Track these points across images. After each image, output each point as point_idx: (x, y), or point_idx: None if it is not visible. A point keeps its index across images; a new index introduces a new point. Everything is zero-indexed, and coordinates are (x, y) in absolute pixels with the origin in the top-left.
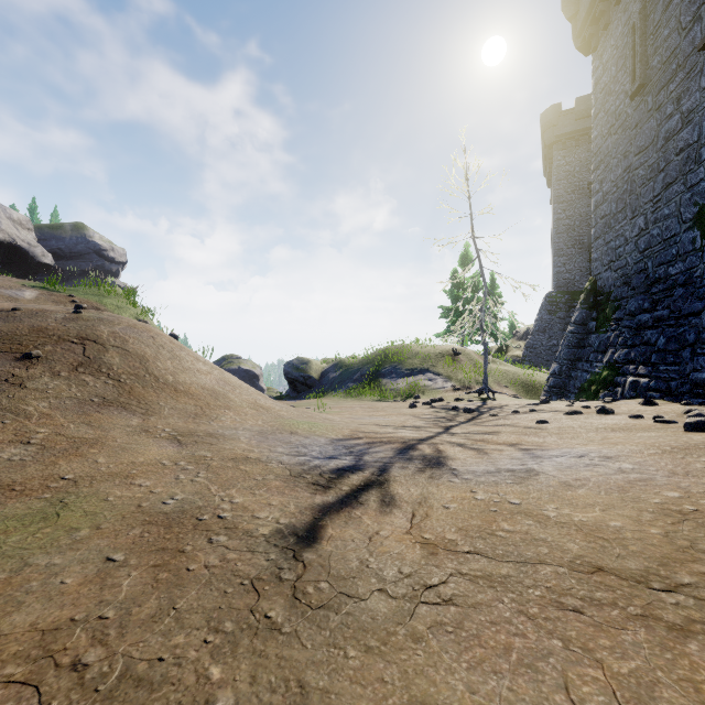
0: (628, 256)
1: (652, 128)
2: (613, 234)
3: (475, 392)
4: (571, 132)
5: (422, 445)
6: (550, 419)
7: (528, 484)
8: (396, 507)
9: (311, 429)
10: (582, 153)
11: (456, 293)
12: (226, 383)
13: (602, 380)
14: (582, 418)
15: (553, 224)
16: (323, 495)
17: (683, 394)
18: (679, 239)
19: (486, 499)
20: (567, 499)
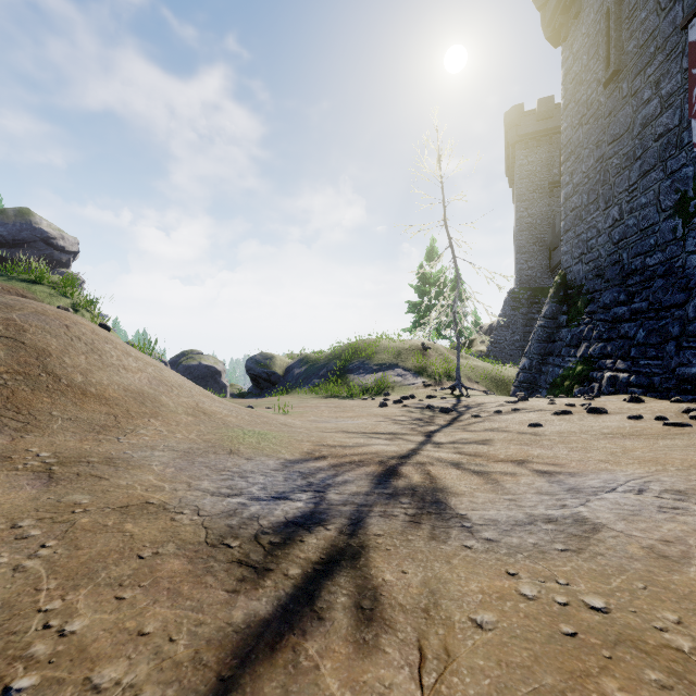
0: (601, 247)
1: (628, 115)
2: (584, 226)
3: (447, 389)
4: (533, 133)
5: (406, 467)
6: (540, 420)
7: (593, 552)
8: (384, 626)
9: (259, 443)
10: (543, 153)
11: (423, 288)
12: (161, 383)
13: (576, 375)
14: (575, 419)
15: (516, 221)
16: (251, 594)
17: (668, 390)
18: (657, 228)
19: (542, 597)
20: (684, 595)
